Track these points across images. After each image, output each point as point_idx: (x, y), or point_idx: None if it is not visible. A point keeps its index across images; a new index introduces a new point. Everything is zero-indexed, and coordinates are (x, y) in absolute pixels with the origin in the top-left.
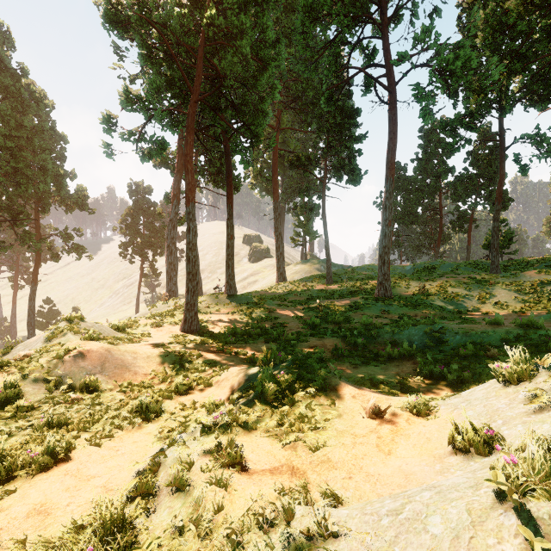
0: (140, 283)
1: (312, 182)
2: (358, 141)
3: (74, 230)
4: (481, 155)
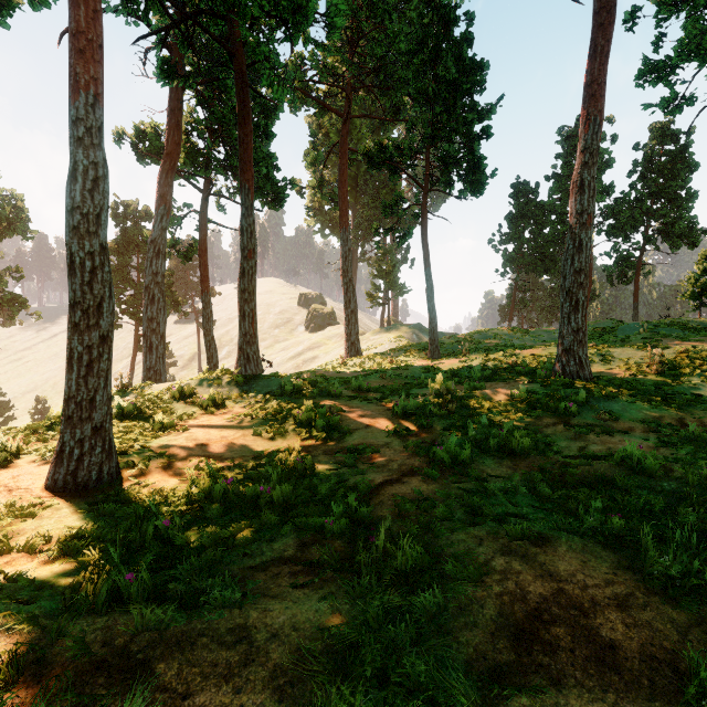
0: (134, 360)
1: (398, 214)
2: (484, 116)
3: (7, 269)
4: (658, 164)
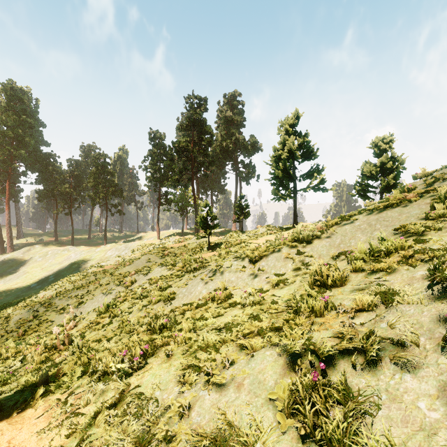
0: None
1: None
2: None
3: None
4: None
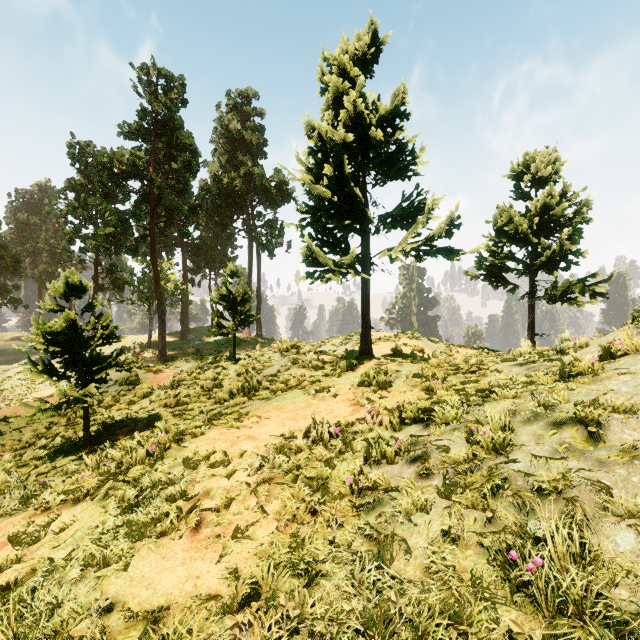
0: None
1: None
2: None
3: None
4: None
